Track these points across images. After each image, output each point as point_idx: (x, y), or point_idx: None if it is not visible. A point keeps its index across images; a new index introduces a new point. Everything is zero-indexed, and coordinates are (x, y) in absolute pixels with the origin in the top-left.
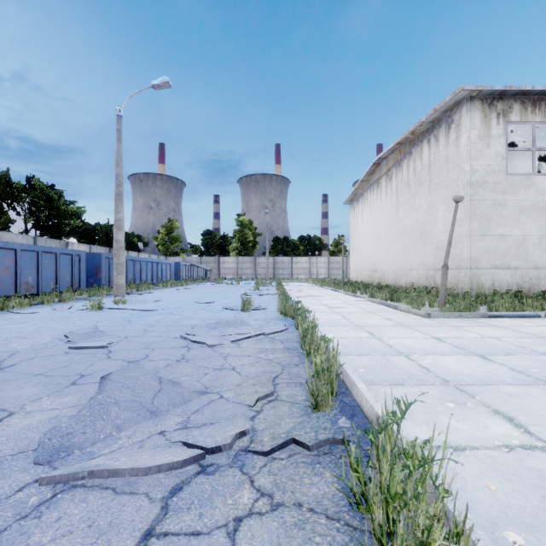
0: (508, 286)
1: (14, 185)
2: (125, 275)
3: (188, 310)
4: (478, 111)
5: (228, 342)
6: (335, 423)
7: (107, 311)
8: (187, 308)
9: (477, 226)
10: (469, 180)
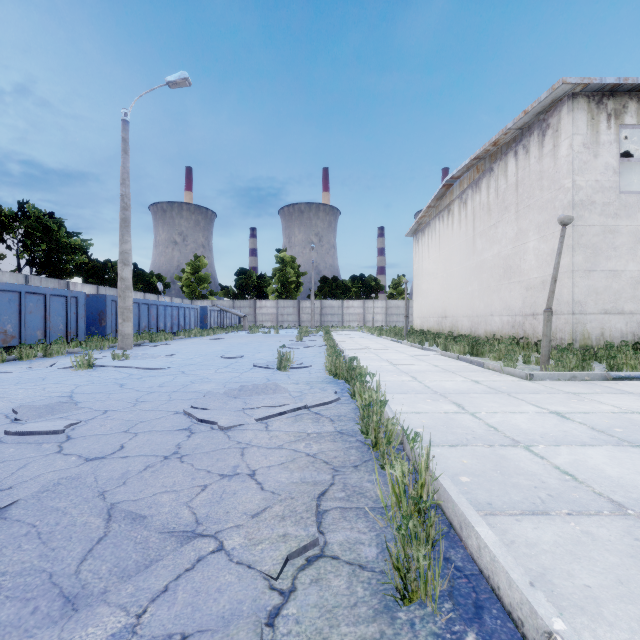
0: (621, 336)
1: (2, 212)
2: (138, 322)
3: (206, 369)
4: (583, 111)
5: (251, 421)
6: None
7: (99, 370)
8: (206, 365)
9: (581, 259)
10: (572, 200)
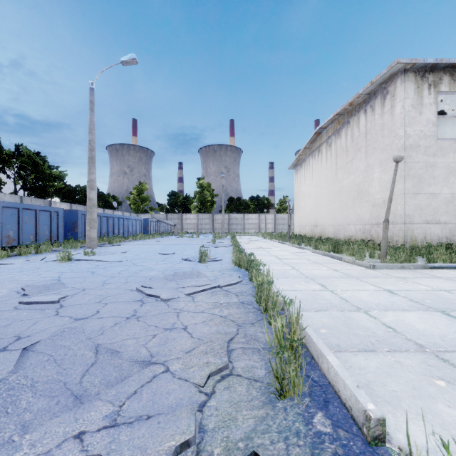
0: (438, 239)
1: (4, 152)
2: (100, 229)
3: (150, 262)
4: (411, 82)
5: (183, 295)
6: (310, 424)
7: (76, 262)
8: (149, 259)
9: (410, 185)
10: (404, 144)
